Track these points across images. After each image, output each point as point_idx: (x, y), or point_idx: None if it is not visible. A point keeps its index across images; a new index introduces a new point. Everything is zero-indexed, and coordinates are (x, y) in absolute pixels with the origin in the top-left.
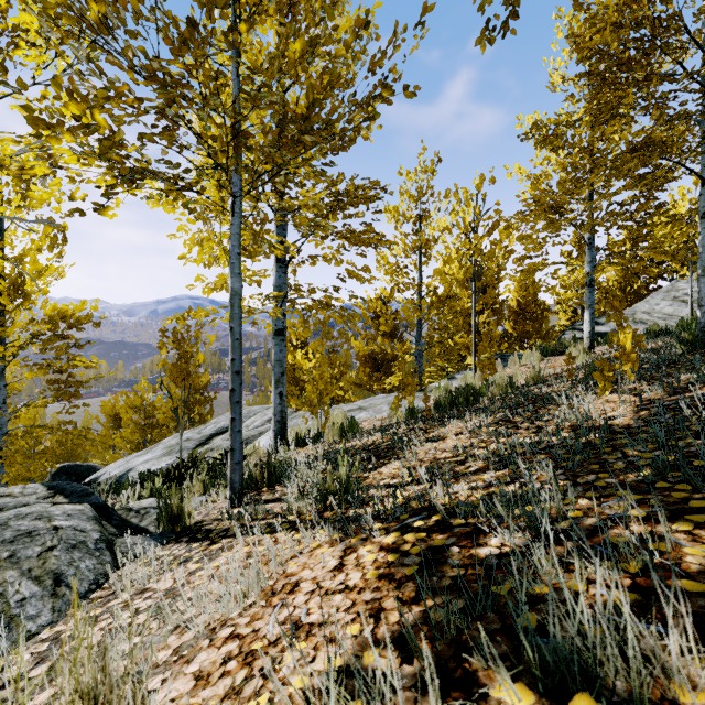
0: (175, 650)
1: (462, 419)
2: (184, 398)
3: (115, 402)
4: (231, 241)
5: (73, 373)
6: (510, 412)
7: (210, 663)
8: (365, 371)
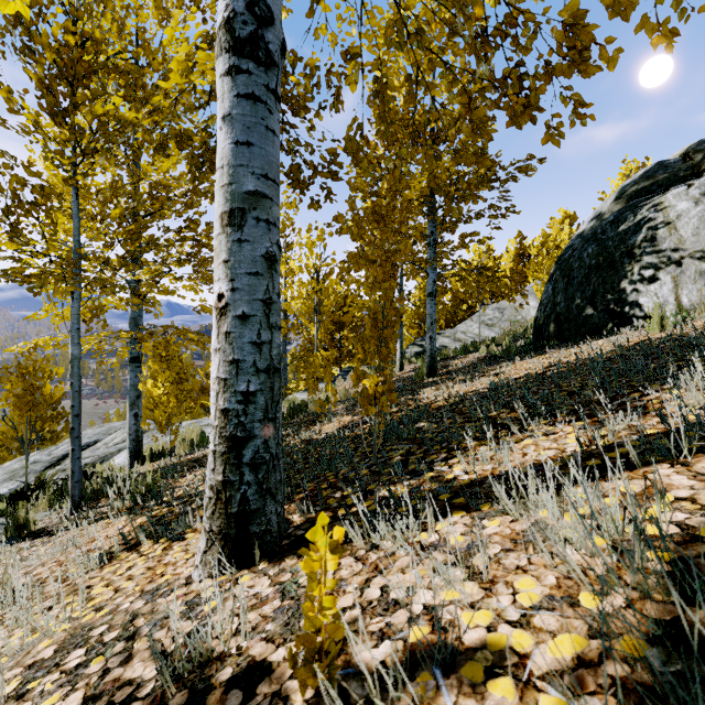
0: (23, 573)
1: None
2: (30, 427)
3: None
4: (72, 320)
5: None
6: (297, 428)
7: (42, 570)
8: None
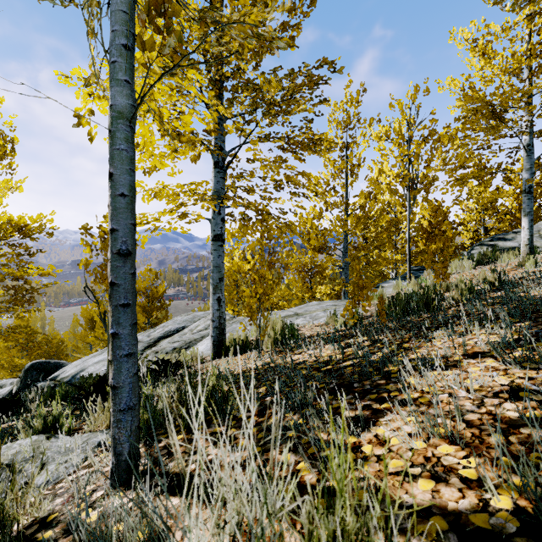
0: None
1: (446, 330)
2: None
3: (91, 308)
4: (112, 26)
5: (28, 281)
6: (537, 323)
7: None
8: (297, 281)
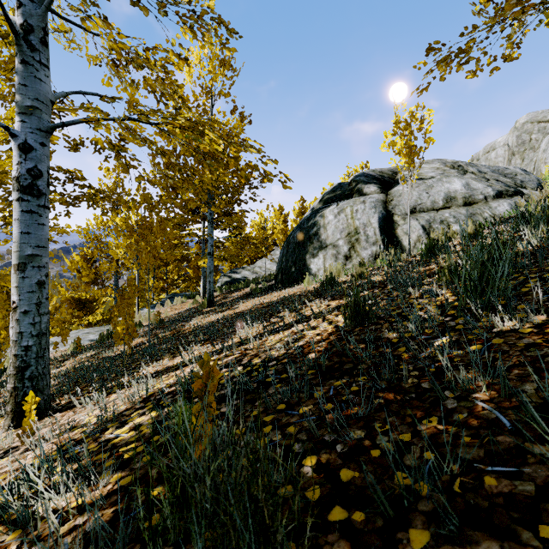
0: None
1: (88, 352)
2: None
3: None
4: None
5: None
6: (107, 347)
7: None
8: (68, 312)
